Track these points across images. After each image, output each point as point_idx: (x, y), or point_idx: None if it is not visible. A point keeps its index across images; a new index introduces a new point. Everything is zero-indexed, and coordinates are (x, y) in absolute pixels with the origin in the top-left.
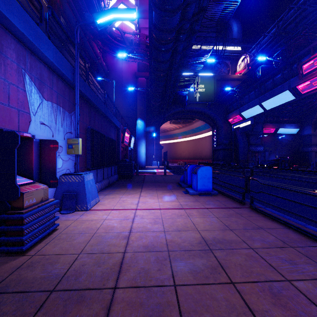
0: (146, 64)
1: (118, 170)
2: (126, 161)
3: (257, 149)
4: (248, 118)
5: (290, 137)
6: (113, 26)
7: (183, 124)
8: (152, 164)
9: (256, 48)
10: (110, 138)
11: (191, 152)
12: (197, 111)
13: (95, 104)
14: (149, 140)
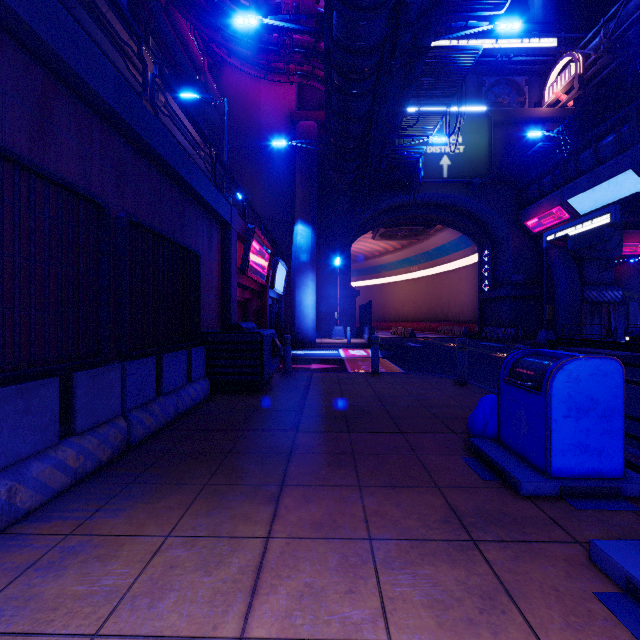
0: (319, 96)
1: (209, 362)
2: (243, 329)
3: (605, 297)
4: (589, 213)
5: None
6: None
7: (404, 239)
8: (332, 335)
9: (605, 33)
10: (161, 235)
11: (422, 306)
12: (442, 203)
13: None
14: (326, 277)
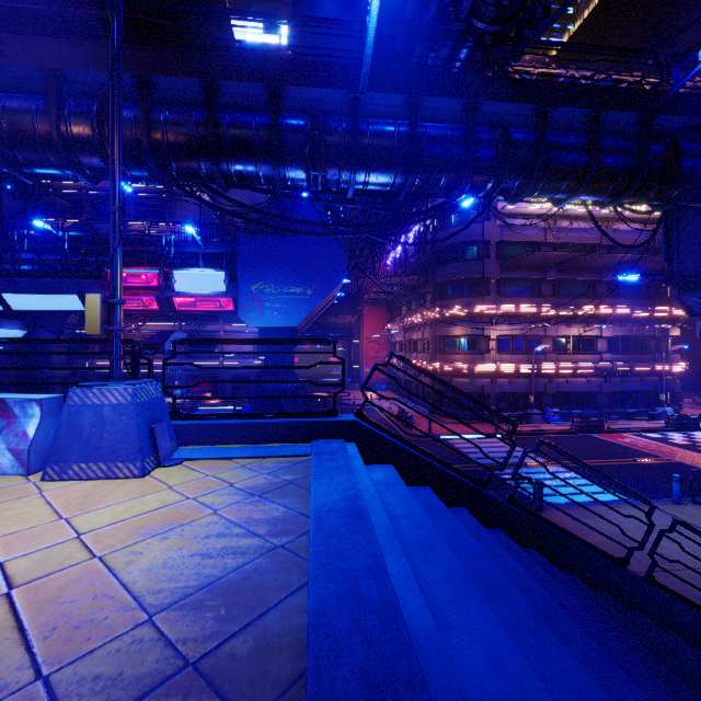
0: None
1: None
2: None
3: None
4: None
5: (8, 346)
6: None
7: None
8: None
9: None
10: None
11: None
12: None
13: None
14: None
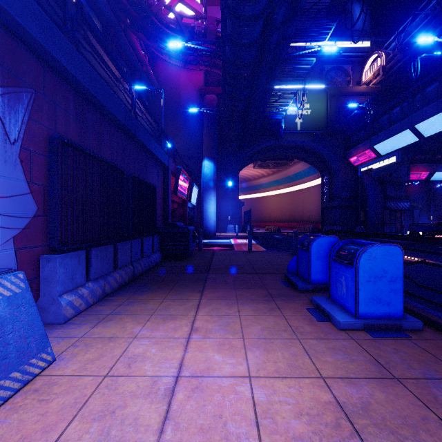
0: (218, 76)
1: (161, 243)
2: (178, 226)
3: (399, 206)
4: (387, 154)
5: None
6: (162, 3)
7: (273, 168)
8: (226, 230)
9: (398, 40)
10: (141, 180)
11: (286, 212)
12: (297, 146)
13: (94, 94)
14: (222, 193)
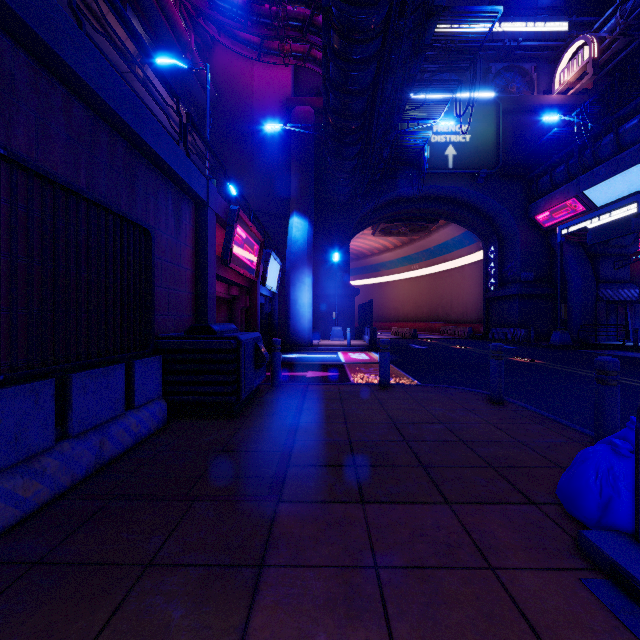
0: (316, 83)
1: (166, 377)
2: (215, 332)
3: (621, 295)
4: (608, 205)
5: None
6: None
7: (405, 235)
8: (330, 336)
9: (621, 13)
10: (72, 190)
11: (423, 306)
12: (446, 197)
13: None
14: (323, 274)
